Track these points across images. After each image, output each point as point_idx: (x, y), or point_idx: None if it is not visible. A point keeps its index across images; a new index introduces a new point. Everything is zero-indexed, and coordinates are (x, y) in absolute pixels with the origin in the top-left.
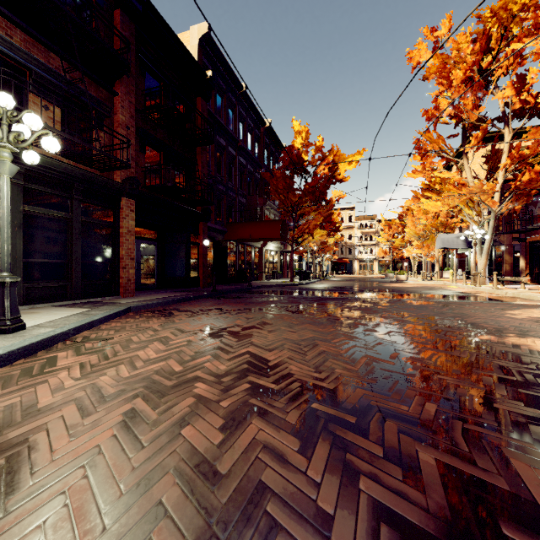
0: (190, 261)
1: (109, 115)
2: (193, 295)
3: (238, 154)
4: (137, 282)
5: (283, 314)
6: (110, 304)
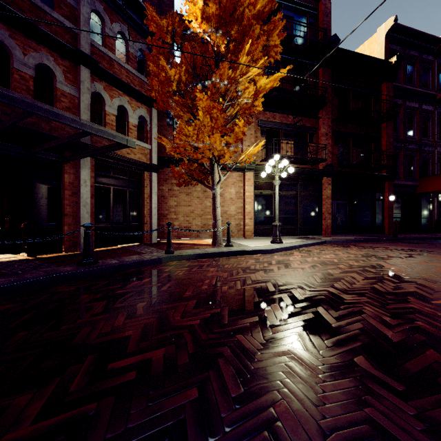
0: (375, 213)
1: (316, 132)
2: (372, 238)
3: (436, 107)
4: (333, 228)
5: (440, 255)
6: (315, 239)
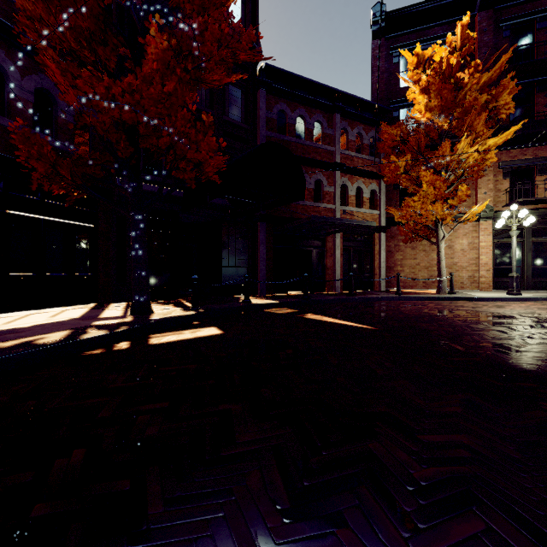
0: None
1: None
2: None
3: None
4: None
5: None
6: None
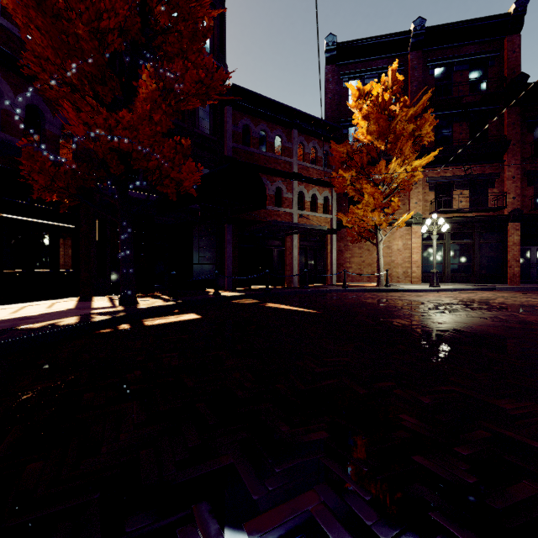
0: None
1: (498, 177)
2: None
3: None
4: (531, 277)
5: None
6: (489, 286)
